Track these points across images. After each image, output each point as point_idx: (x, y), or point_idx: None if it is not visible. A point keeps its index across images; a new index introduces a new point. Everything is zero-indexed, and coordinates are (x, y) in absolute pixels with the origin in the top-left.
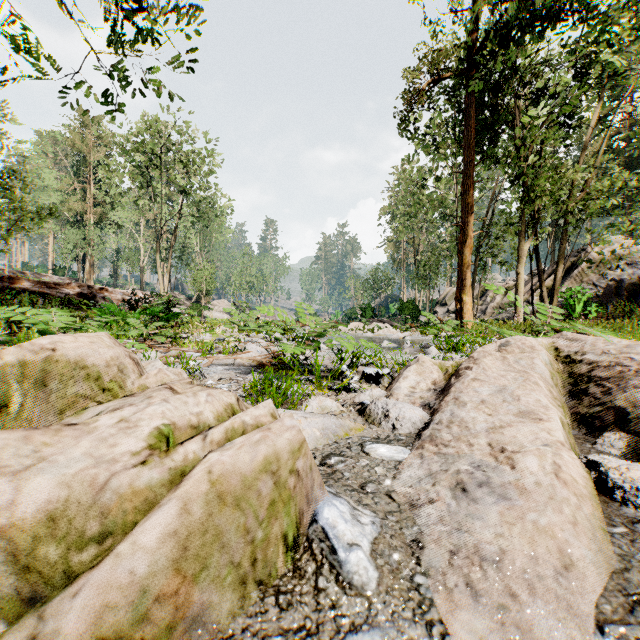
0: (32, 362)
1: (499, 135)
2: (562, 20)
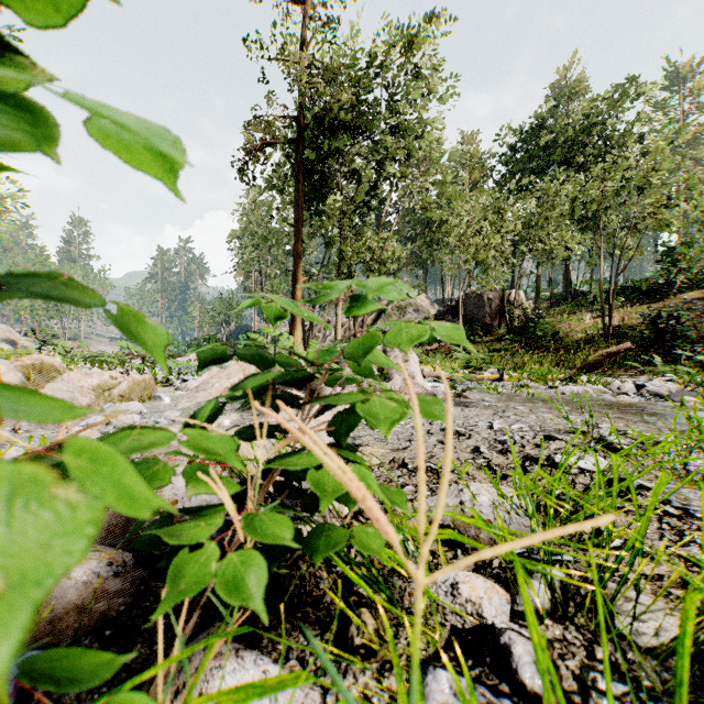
0: (37, 364)
1: (325, 199)
2: (357, 133)
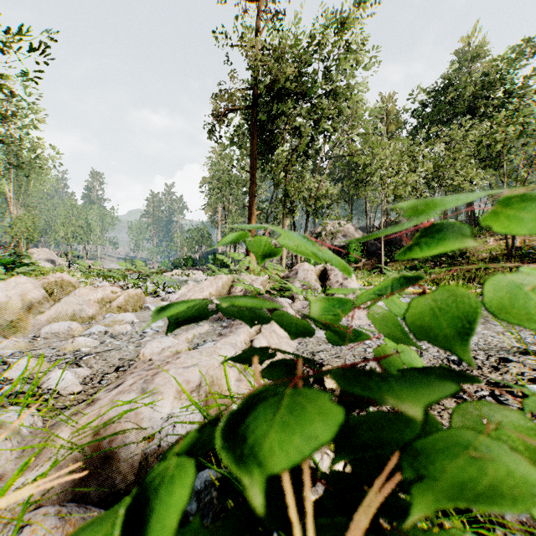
0: (58, 281)
1: (273, 150)
2: (298, 98)
